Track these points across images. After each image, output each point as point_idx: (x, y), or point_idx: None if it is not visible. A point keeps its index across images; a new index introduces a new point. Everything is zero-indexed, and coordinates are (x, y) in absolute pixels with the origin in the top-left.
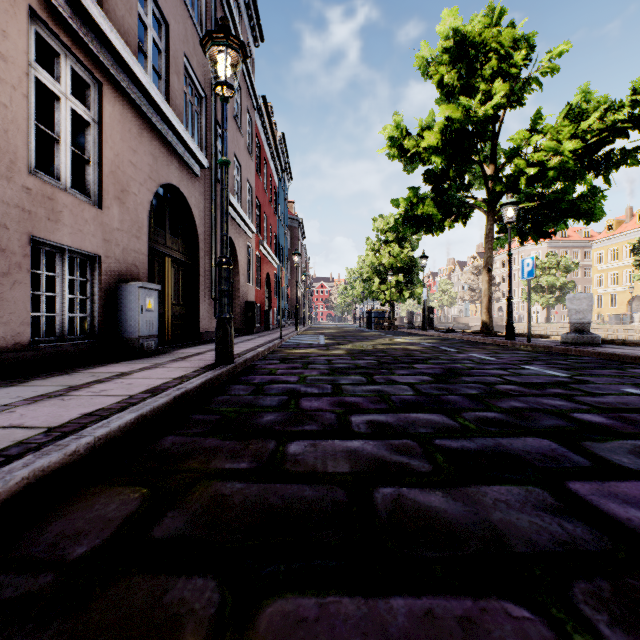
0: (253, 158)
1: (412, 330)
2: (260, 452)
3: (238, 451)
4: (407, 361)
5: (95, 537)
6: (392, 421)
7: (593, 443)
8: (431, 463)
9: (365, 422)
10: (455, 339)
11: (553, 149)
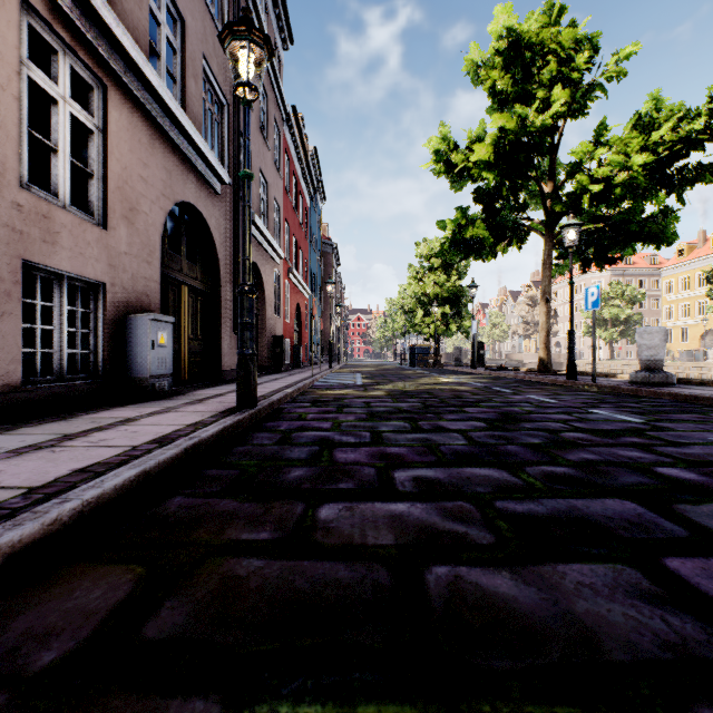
0: (281, 175)
1: (460, 368)
2: (285, 518)
3: (258, 516)
4: (456, 404)
5: (69, 637)
6: (443, 477)
7: (686, 506)
8: (493, 533)
9: (411, 479)
10: (509, 378)
11: (620, 163)
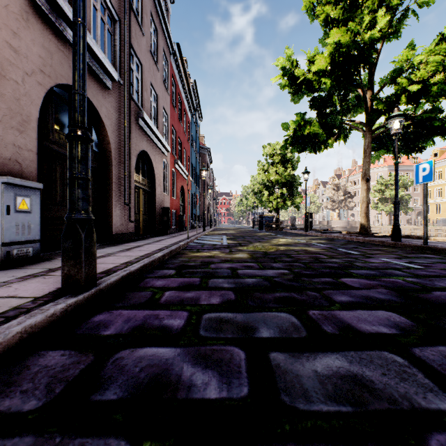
0: (169, 92)
1: (296, 231)
2: None
3: None
4: (326, 271)
5: None
6: None
7: None
8: None
9: None
10: (339, 239)
11: (441, 63)
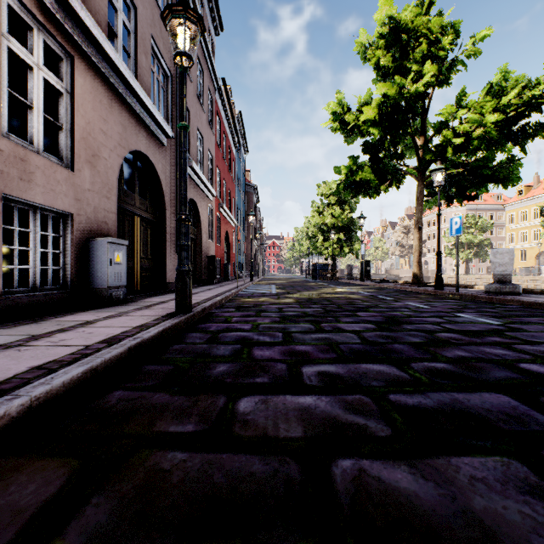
0: (214, 132)
1: (351, 281)
2: (208, 410)
3: (185, 409)
4: (350, 309)
5: None
6: (343, 372)
7: None
8: (389, 425)
9: (316, 374)
10: (390, 289)
11: (477, 121)
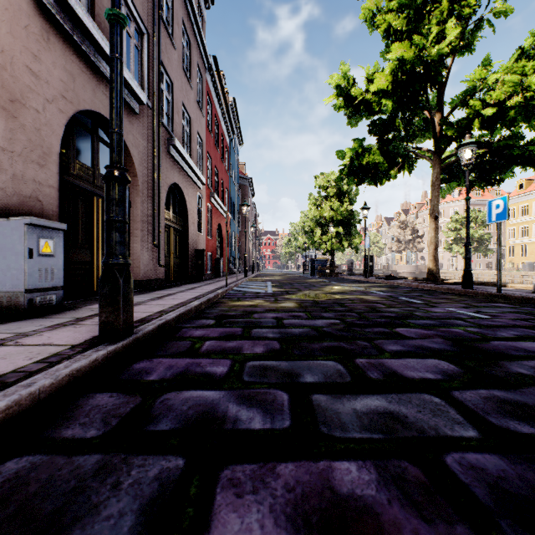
0: (204, 114)
1: (354, 277)
2: None
3: None
4: (381, 321)
5: None
6: None
7: None
8: None
9: None
10: (403, 287)
11: (518, 84)
